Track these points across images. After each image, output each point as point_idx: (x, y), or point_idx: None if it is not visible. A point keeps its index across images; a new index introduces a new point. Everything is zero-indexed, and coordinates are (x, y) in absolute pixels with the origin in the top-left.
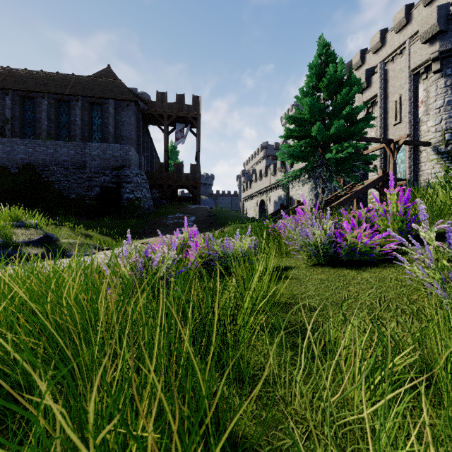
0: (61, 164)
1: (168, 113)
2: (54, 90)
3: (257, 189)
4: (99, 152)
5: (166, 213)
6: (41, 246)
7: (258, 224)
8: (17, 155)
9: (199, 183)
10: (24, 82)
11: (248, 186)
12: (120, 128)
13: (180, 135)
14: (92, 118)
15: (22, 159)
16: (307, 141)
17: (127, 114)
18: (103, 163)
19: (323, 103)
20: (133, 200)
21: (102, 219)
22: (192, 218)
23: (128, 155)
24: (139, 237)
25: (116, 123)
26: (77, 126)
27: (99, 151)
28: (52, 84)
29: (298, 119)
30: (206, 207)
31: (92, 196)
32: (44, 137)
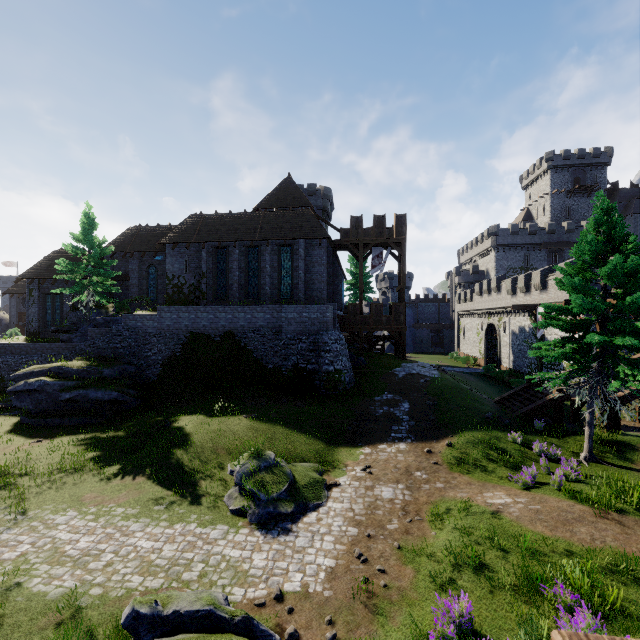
0: (257, 330)
1: (364, 241)
2: (244, 236)
3: (482, 306)
4: (295, 316)
5: (371, 391)
6: (290, 499)
7: (499, 433)
8: (219, 322)
9: (404, 328)
10: (217, 230)
11: (467, 297)
12: (310, 271)
13: (377, 261)
14: (281, 262)
15: (223, 326)
16: (576, 347)
17: (318, 253)
18: (299, 327)
19: (602, 300)
20: (332, 374)
21: (300, 394)
22: (405, 405)
23: (326, 316)
24: (350, 441)
25: (306, 265)
26: (266, 274)
27: (295, 314)
28: (242, 229)
29: (561, 310)
30: (417, 373)
31: (288, 366)
32: (236, 289)
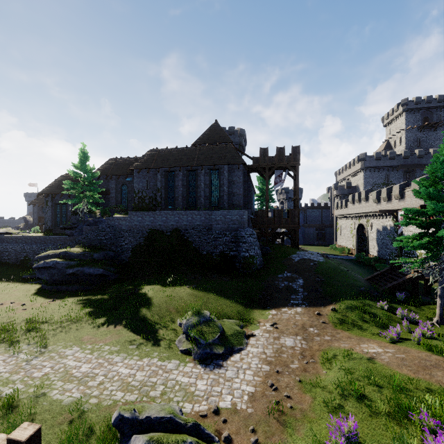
0: (195, 227)
1: (269, 165)
2: (186, 163)
3: (354, 211)
4: (222, 218)
5: (275, 271)
6: (221, 344)
7: (370, 302)
8: (169, 222)
9: (298, 227)
10: (167, 160)
11: (342, 205)
12: (232, 187)
13: (278, 179)
14: (211, 180)
15: (172, 225)
16: (431, 239)
17: (237, 174)
18: (224, 226)
19: None
20: (248, 258)
21: (225, 272)
22: (300, 281)
23: (243, 218)
24: (261, 305)
25: (228, 182)
26: (201, 189)
27: (221, 216)
28: (184, 158)
29: (419, 212)
30: (308, 258)
31: (217, 253)
32: (180, 199)
